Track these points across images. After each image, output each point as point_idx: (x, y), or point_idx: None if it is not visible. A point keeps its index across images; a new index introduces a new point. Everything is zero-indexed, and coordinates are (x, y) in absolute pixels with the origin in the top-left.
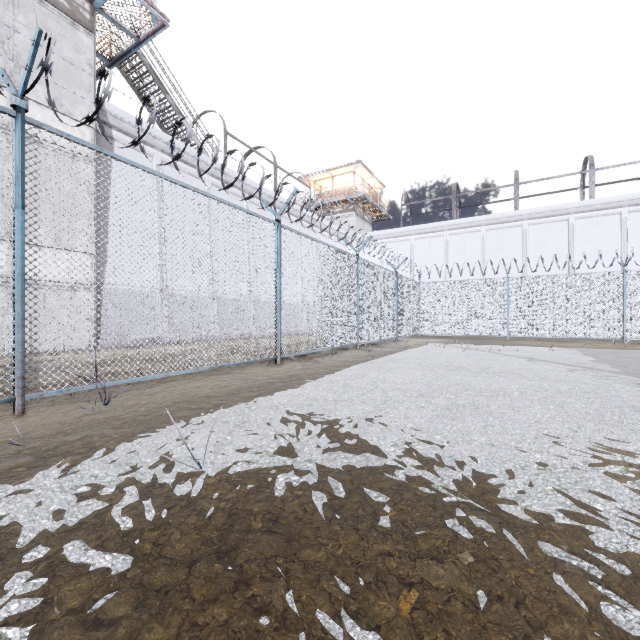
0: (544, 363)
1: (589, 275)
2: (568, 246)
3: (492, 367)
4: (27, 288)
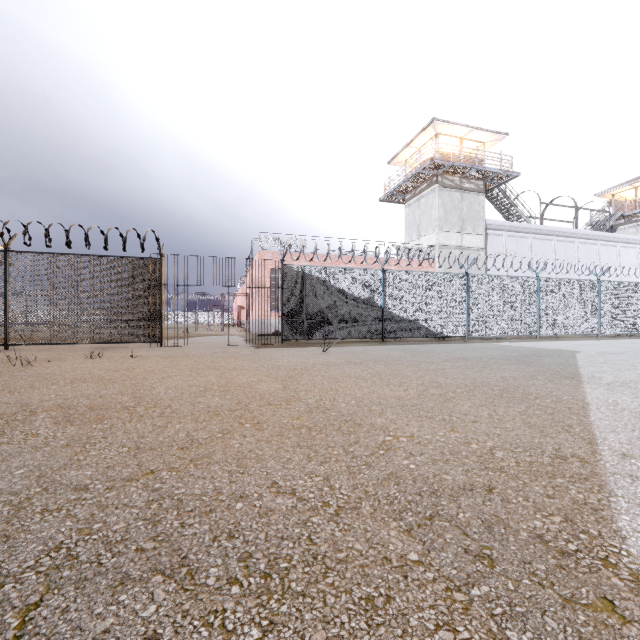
0: None
1: None
2: None
3: None
4: None
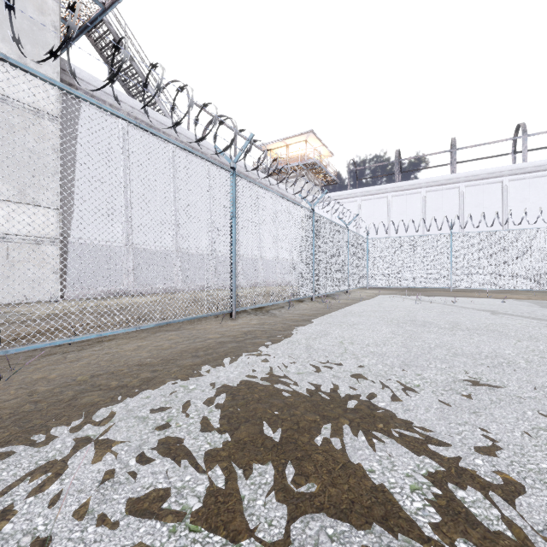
0: (512, 317)
1: (530, 230)
2: (502, 206)
3: (461, 322)
4: None
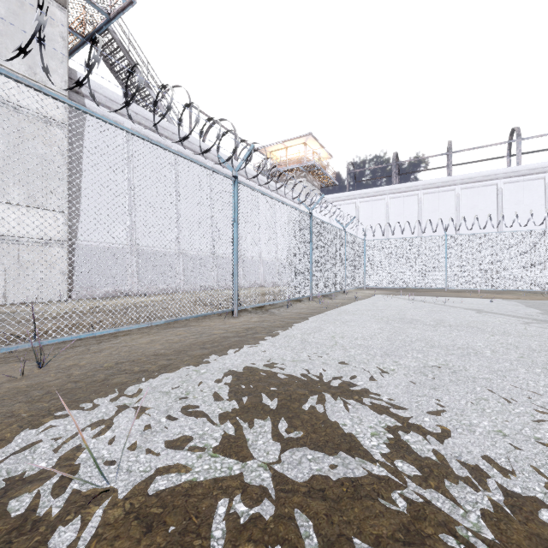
0: (494, 315)
1: (521, 233)
2: (497, 208)
3: (446, 319)
4: (1, 243)
